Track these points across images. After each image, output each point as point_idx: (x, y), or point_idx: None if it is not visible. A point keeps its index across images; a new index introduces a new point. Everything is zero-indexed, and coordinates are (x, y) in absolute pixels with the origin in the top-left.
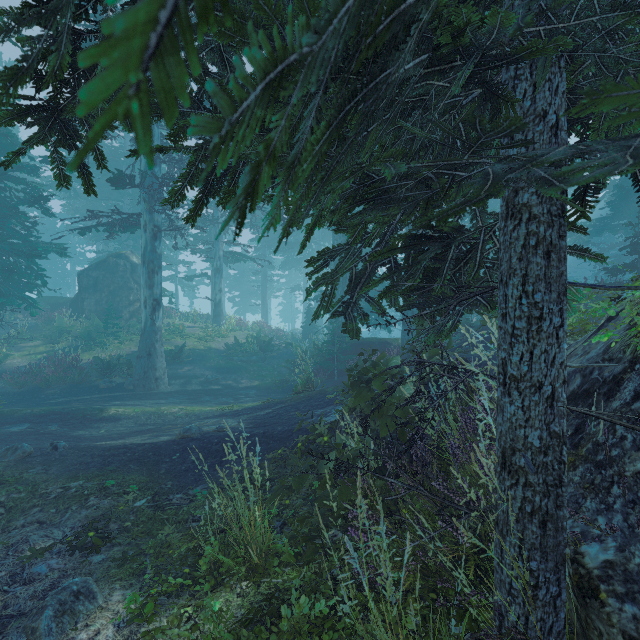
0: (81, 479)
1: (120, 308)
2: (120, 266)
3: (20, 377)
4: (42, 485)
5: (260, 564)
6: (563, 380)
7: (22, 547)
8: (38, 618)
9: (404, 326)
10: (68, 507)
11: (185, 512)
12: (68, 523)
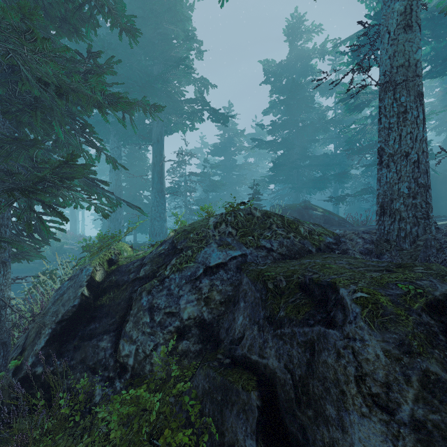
0: None
1: None
2: None
3: None
4: None
5: None
6: (1, 289)
7: None
8: None
9: (150, 237)
10: None
11: None
12: None
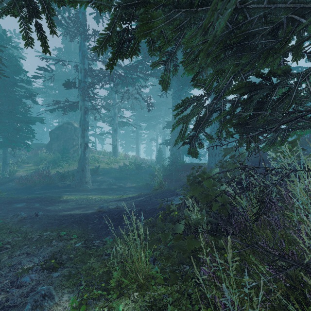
0: (49, 231)
1: (69, 148)
2: (69, 128)
3: (22, 181)
4: (29, 234)
5: (144, 283)
6: None
7: (18, 267)
8: (22, 309)
9: (209, 156)
10: (42, 246)
11: (101, 250)
12: (41, 254)
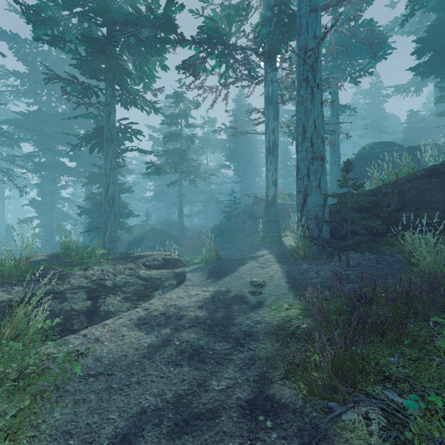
0: None
1: None
2: None
3: None
4: None
5: None
6: None
7: None
8: None
9: (84, 237)
10: None
11: None
12: None
